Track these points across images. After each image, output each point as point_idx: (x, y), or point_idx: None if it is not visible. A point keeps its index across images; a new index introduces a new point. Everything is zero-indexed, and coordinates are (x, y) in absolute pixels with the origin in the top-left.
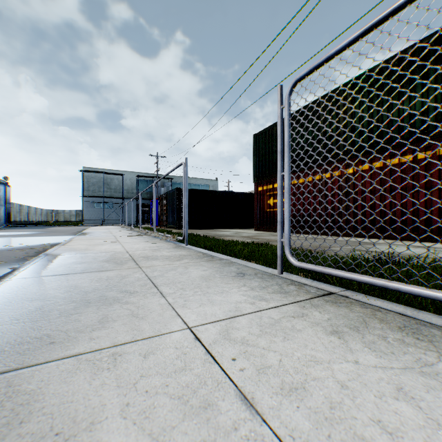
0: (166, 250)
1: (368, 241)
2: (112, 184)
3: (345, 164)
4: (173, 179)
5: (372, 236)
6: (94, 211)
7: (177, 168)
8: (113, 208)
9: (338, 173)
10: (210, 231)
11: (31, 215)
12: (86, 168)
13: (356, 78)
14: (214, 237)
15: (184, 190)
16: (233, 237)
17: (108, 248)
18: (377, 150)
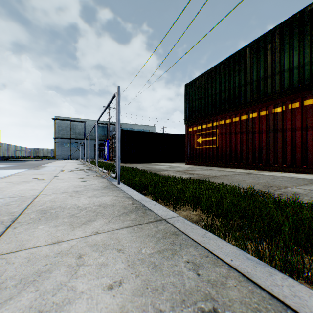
0: (89, 193)
1: (306, 177)
2: (77, 129)
3: (273, 104)
4: (122, 125)
5: (303, 171)
6: (64, 149)
7: (111, 101)
8: (77, 147)
9: (266, 113)
10: (148, 165)
11: (17, 152)
12: (57, 117)
13: (285, 21)
14: (151, 171)
15: (116, 122)
16: (168, 171)
17: (25, 188)
18: (309, 88)
